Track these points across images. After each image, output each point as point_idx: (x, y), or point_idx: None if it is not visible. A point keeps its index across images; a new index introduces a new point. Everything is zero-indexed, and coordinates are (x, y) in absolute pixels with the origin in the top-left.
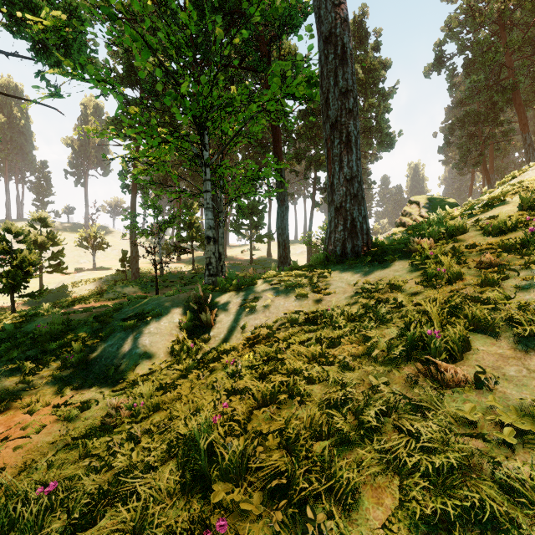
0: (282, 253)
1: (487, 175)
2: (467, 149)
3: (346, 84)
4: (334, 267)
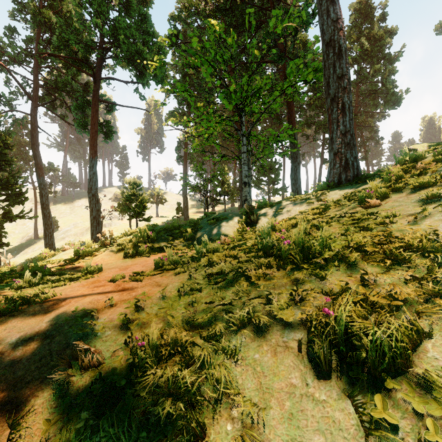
0: None
1: None
2: None
3: (341, 71)
4: (332, 189)
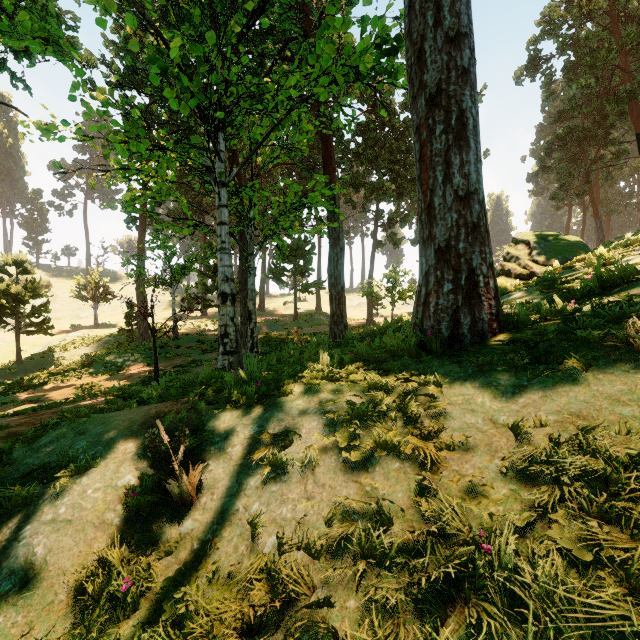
0: (335, 310)
1: (595, 208)
2: (570, 174)
3: (457, 21)
4: (443, 365)
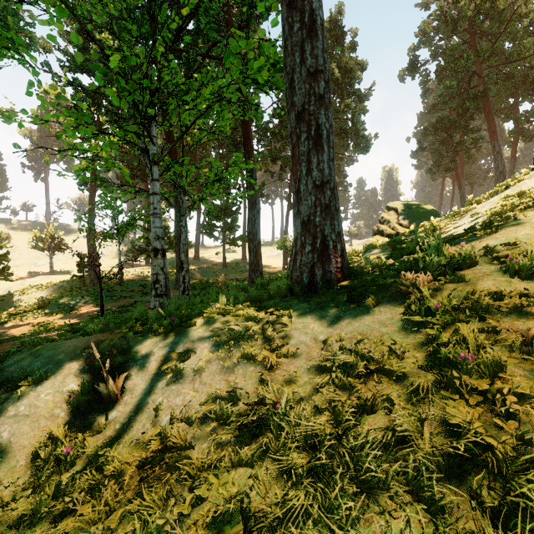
0: (253, 260)
1: (458, 181)
2: (440, 154)
3: (315, 62)
4: (299, 303)
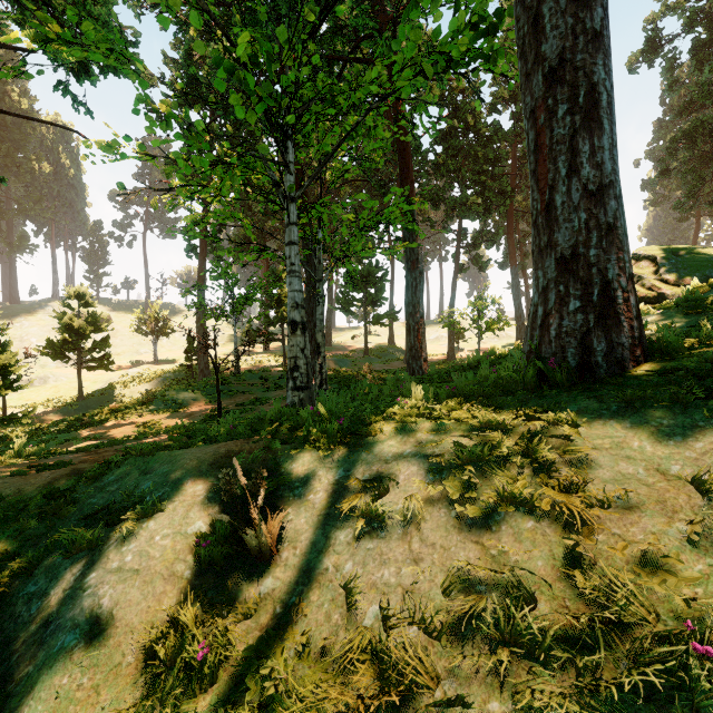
0: (413, 343)
1: None
2: (700, 178)
3: None
4: (575, 400)
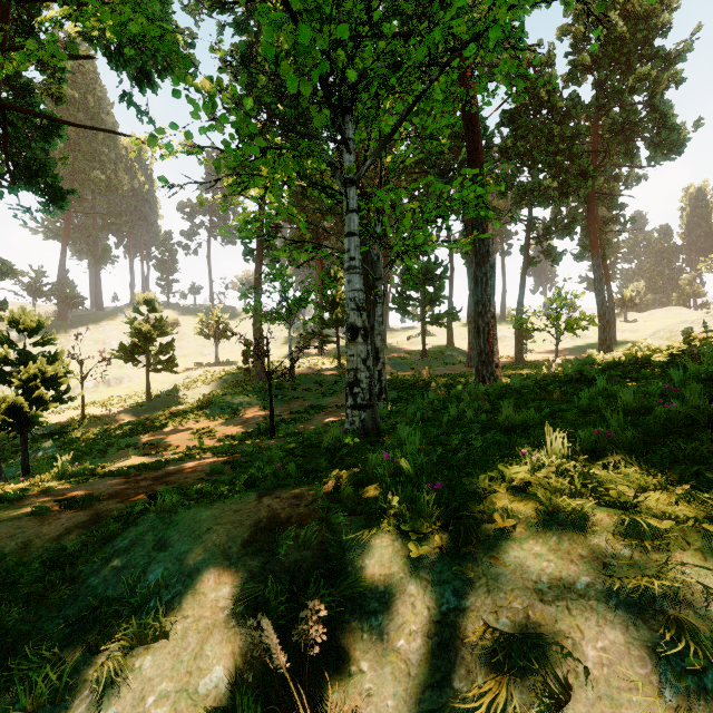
0: (483, 347)
1: None
2: None
3: None
4: None
